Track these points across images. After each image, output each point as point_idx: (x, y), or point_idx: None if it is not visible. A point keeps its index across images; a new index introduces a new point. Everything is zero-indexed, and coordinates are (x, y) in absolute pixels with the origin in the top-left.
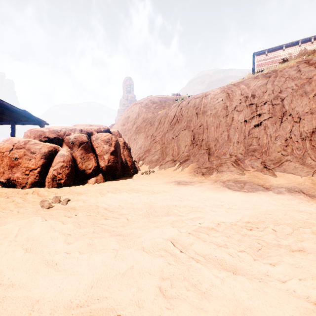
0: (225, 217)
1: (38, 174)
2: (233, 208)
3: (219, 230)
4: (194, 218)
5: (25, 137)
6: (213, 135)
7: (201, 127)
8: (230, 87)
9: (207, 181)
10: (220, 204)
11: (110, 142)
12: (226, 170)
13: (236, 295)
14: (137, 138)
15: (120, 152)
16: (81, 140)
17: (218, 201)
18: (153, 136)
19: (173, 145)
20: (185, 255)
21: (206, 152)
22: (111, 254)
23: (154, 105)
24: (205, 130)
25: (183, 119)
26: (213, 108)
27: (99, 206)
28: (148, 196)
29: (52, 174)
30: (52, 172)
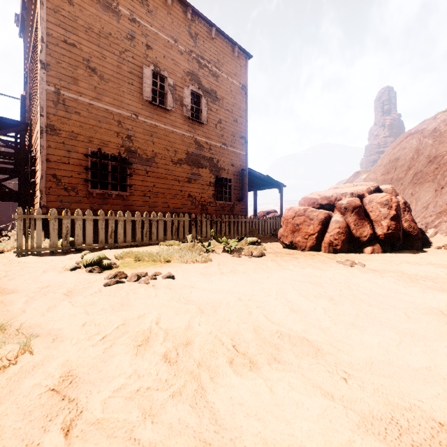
0: None
1: (315, 238)
2: None
3: None
4: None
5: (300, 205)
6: None
7: None
8: None
9: None
10: None
11: (390, 205)
12: None
13: None
14: (416, 192)
15: (401, 217)
16: (354, 205)
17: None
18: None
19: None
20: None
21: None
22: None
23: None
24: None
25: None
26: None
27: (404, 272)
28: None
29: (328, 240)
30: (328, 237)
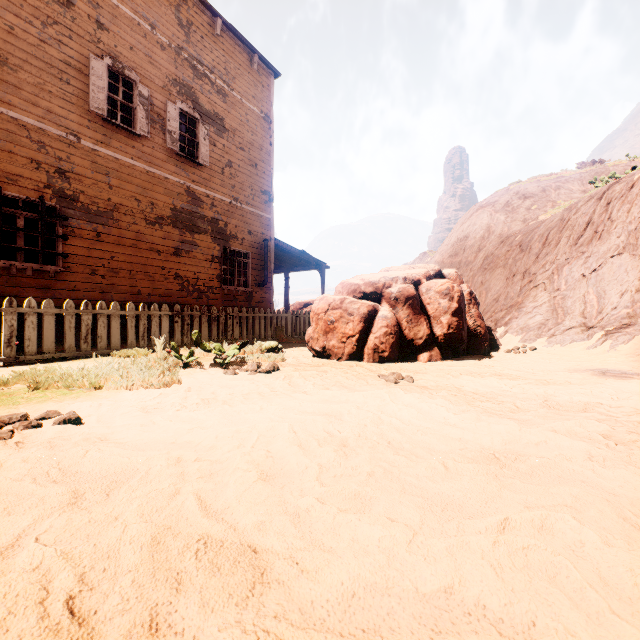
0: None
1: (356, 342)
2: None
3: None
4: None
5: (336, 293)
6: None
7: None
8: None
9: None
10: None
11: (451, 295)
12: None
13: None
14: (486, 280)
15: (465, 311)
16: (407, 294)
17: None
18: (529, 273)
19: (584, 293)
20: (624, 447)
21: None
22: (514, 427)
23: (526, 203)
24: None
25: (614, 228)
26: None
27: (461, 388)
28: (538, 387)
29: (373, 343)
30: (372, 340)
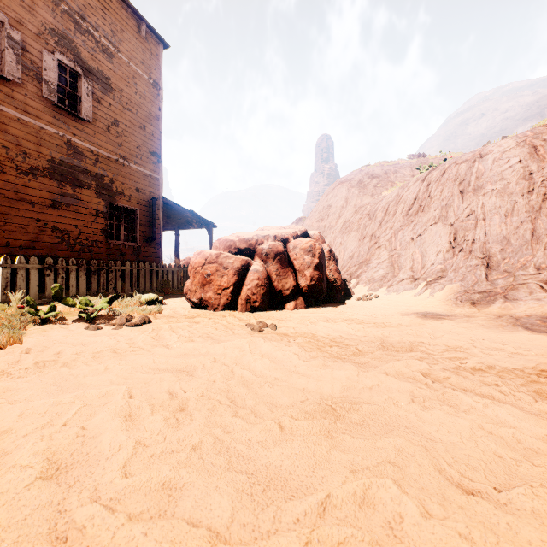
0: (505, 362)
1: (231, 294)
2: (524, 354)
3: (491, 372)
4: (453, 358)
5: (214, 248)
6: (496, 231)
7: (470, 217)
8: (539, 132)
9: (481, 315)
10: (501, 348)
11: (313, 252)
12: (526, 296)
13: (499, 416)
14: (344, 241)
15: (325, 266)
16: (276, 250)
17: (498, 343)
18: (375, 236)
19: (413, 252)
20: (439, 385)
21: (482, 264)
22: (353, 372)
23: (374, 182)
24: (480, 221)
25: (432, 204)
26: (497, 180)
27: (316, 334)
28: (377, 329)
29: (245, 295)
30: (245, 291)
